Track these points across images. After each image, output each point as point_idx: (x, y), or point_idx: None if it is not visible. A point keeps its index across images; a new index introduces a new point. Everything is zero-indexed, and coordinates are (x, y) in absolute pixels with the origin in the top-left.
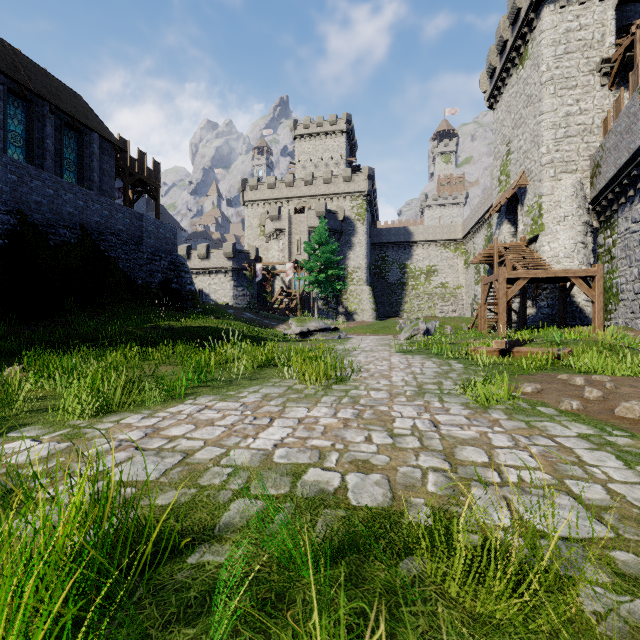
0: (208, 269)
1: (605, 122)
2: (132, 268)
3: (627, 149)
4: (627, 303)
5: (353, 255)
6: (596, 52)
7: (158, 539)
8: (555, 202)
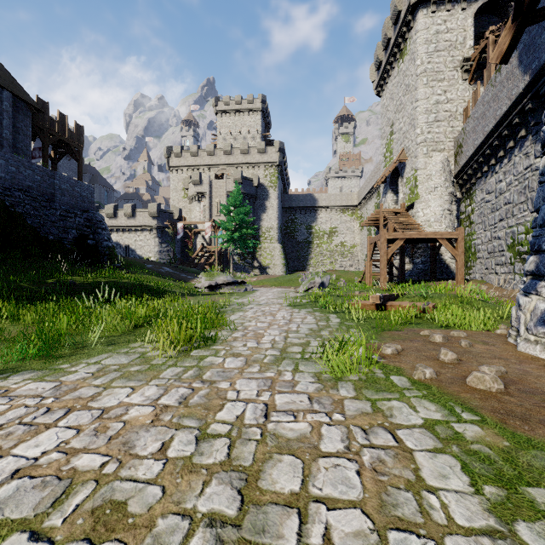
0: (134, 227)
1: (466, 110)
2: (43, 224)
3: (482, 132)
4: (482, 261)
5: (266, 217)
6: (459, 52)
7: None
8: (427, 175)
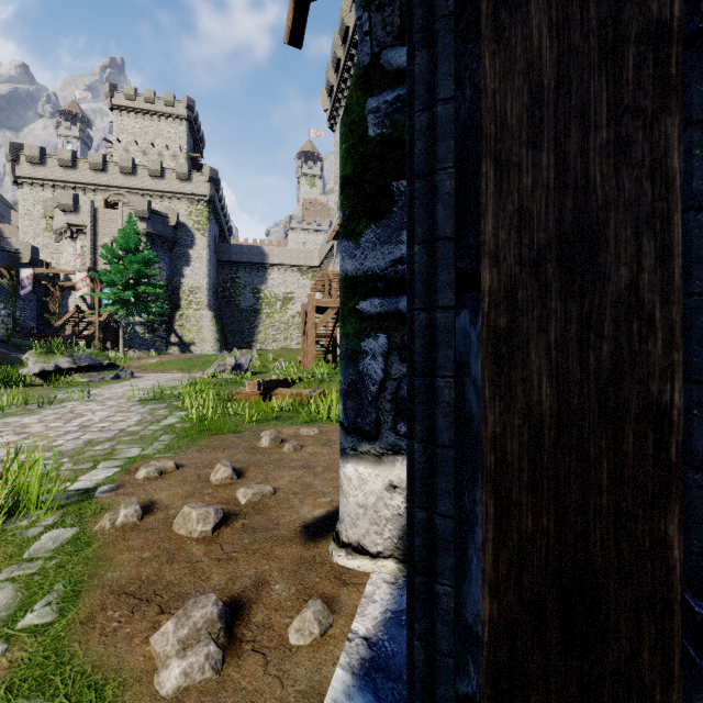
0: None
1: None
2: None
3: None
4: None
5: (191, 272)
6: None
7: None
8: None
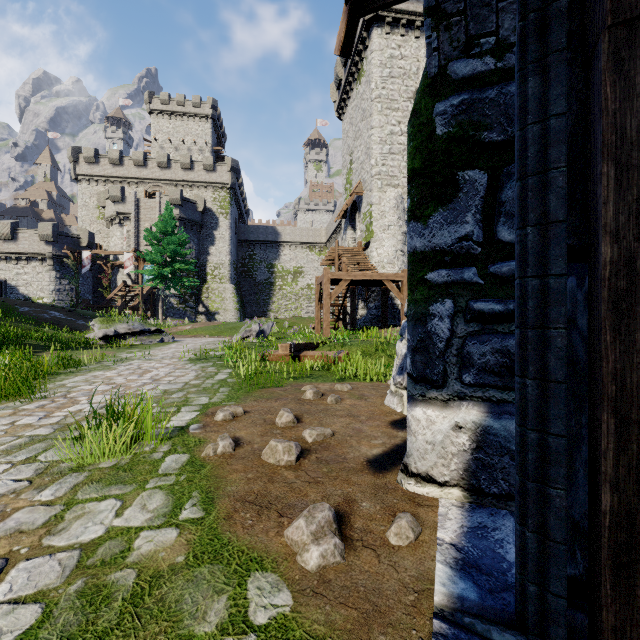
0: (15, 254)
1: None
2: None
3: None
4: None
5: (215, 250)
6: (413, 82)
7: None
8: (382, 212)
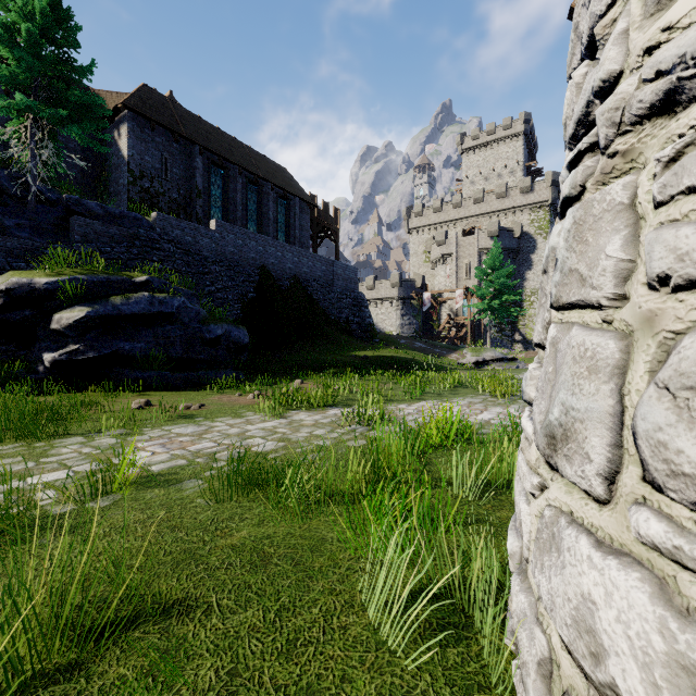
0: (375, 300)
1: None
2: (327, 307)
3: None
4: None
5: (532, 275)
6: None
7: (460, 431)
8: None
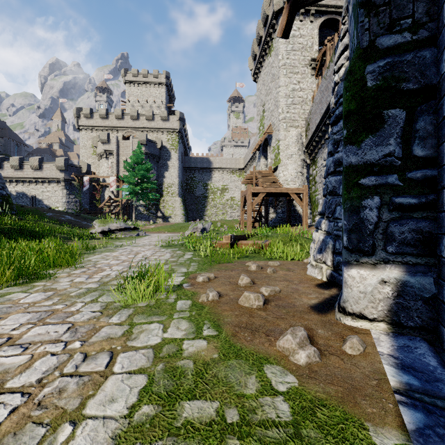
0: (41, 179)
1: (313, 98)
2: None
3: (320, 113)
4: None
5: (169, 174)
6: (309, 53)
7: None
8: (286, 145)
